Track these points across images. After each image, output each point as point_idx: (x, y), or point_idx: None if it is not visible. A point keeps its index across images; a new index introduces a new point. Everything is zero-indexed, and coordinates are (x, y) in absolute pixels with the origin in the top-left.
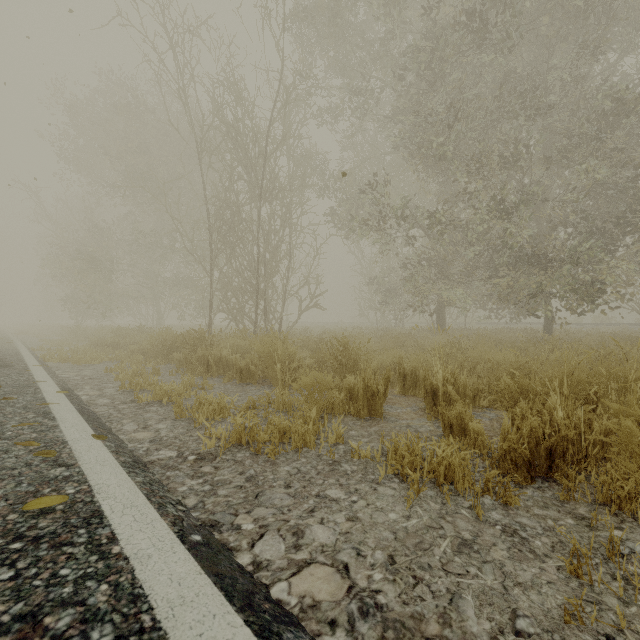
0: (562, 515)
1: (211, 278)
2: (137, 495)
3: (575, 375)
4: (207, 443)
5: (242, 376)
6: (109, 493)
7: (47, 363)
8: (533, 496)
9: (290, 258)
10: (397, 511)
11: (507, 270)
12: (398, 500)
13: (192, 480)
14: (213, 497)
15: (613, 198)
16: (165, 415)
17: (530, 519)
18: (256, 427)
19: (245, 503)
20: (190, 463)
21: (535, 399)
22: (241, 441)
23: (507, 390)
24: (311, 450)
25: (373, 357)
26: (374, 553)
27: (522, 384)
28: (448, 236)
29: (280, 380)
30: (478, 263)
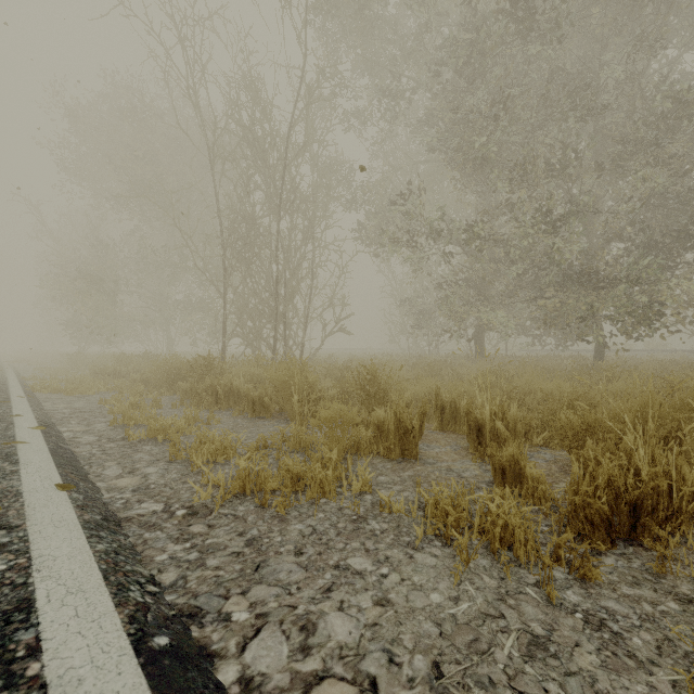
0: (661, 596)
1: (224, 299)
2: (90, 573)
3: (654, 408)
4: (201, 493)
5: (255, 409)
6: (53, 570)
7: (36, 394)
8: (617, 567)
9: (313, 277)
10: (441, 590)
11: (554, 290)
12: (442, 573)
13: (176, 544)
14: (199, 570)
15: (672, 210)
16: (158, 456)
17: (619, 602)
18: (264, 472)
19: (240, 579)
20: (177, 520)
21: (605, 438)
22: (245, 490)
23: (568, 426)
24: (331, 501)
25: (405, 387)
26: (412, 659)
27: (588, 419)
28: (488, 253)
29: (297, 414)
30: (521, 283)
